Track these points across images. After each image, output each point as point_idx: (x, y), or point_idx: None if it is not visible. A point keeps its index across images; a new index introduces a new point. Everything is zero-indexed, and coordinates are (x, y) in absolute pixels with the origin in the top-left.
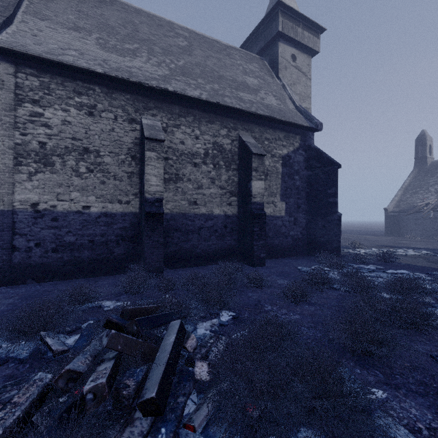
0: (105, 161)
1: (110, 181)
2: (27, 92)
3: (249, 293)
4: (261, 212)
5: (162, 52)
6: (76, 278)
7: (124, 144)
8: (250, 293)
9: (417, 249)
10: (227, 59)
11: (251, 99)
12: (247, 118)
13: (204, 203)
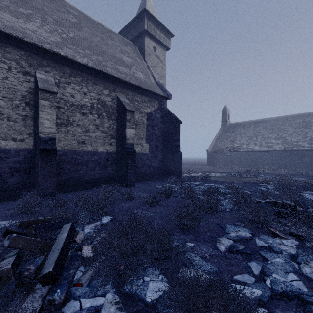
0: None
1: (4, 122)
2: None
3: (123, 204)
4: (133, 150)
5: (55, 22)
6: None
7: (19, 91)
8: (124, 204)
9: (221, 172)
10: (109, 40)
11: (126, 72)
12: (123, 84)
13: (91, 143)
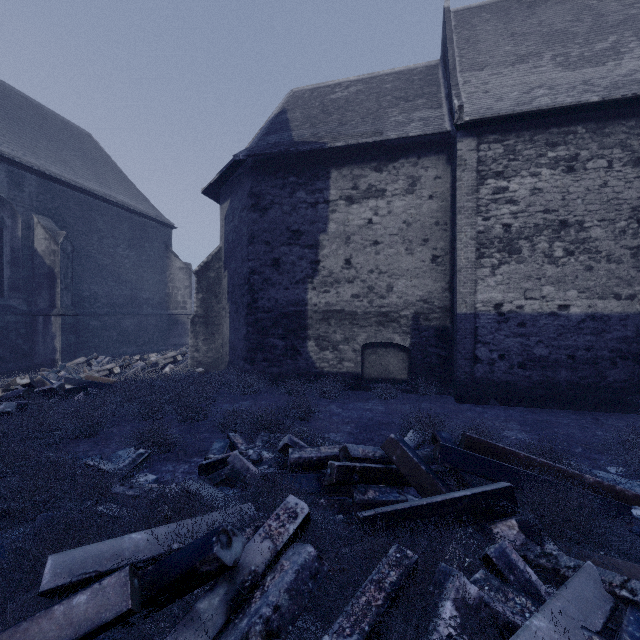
0: (591, 236)
1: (600, 266)
2: (489, 165)
3: None
4: None
5: None
6: (548, 408)
7: (625, 202)
8: None
9: None
10: None
11: None
12: None
13: None
